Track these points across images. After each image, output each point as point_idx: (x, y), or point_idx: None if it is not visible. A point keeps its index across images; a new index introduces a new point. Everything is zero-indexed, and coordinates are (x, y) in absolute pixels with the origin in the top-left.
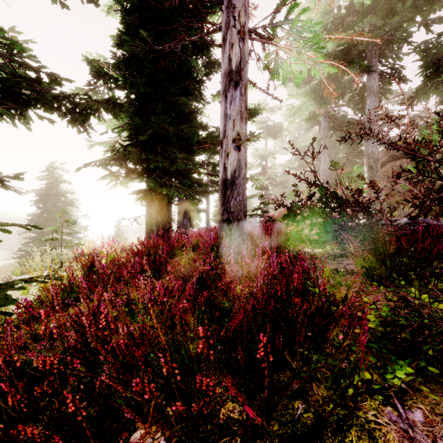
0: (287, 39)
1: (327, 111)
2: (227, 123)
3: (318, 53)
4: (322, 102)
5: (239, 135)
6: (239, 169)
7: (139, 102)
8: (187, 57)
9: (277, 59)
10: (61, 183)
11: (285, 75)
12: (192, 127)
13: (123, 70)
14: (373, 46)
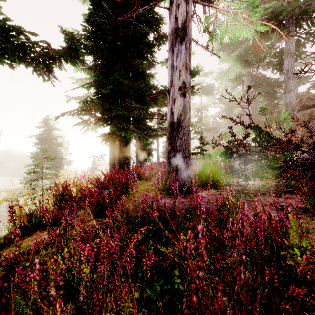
0: (225, 2)
1: (249, 73)
2: (174, 74)
3: (253, 13)
4: (246, 65)
5: (184, 83)
6: (184, 113)
7: (103, 64)
8: (141, 25)
9: (215, 21)
10: (54, 130)
11: (222, 36)
12: (145, 83)
13: (92, 41)
14: (291, 15)
